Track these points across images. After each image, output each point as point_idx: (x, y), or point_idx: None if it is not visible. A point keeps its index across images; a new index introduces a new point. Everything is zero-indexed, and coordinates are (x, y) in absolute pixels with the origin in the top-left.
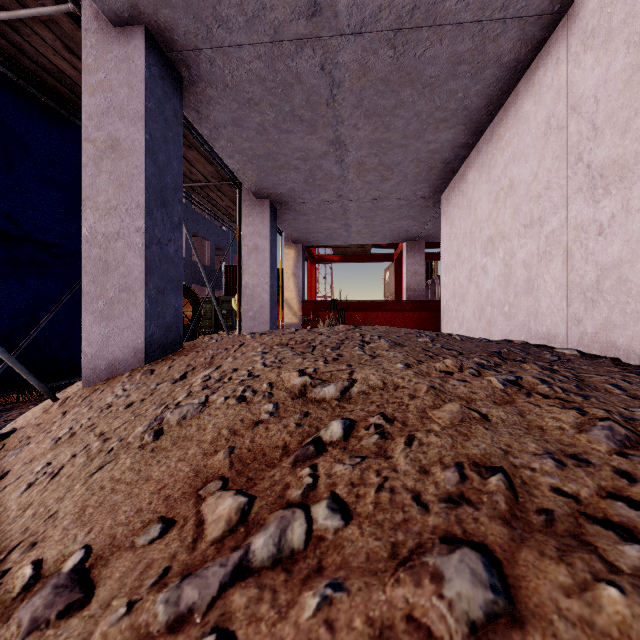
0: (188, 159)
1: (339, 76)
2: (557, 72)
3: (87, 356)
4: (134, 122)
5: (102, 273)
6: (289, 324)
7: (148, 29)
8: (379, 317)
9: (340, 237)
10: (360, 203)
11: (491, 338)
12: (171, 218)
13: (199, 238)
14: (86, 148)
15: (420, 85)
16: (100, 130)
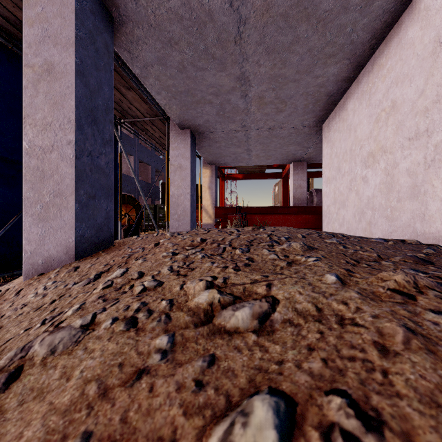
0: (128, 99)
1: (245, 12)
2: None
3: (27, 253)
4: (66, 48)
5: (39, 181)
6: (206, 224)
7: None
8: (273, 219)
9: (243, 160)
10: (259, 132)
11: (372, 236)
12: (102, 135)
13: (144, 164)
14: (26, 72)
15: (315, 20)
16: (38, 56)
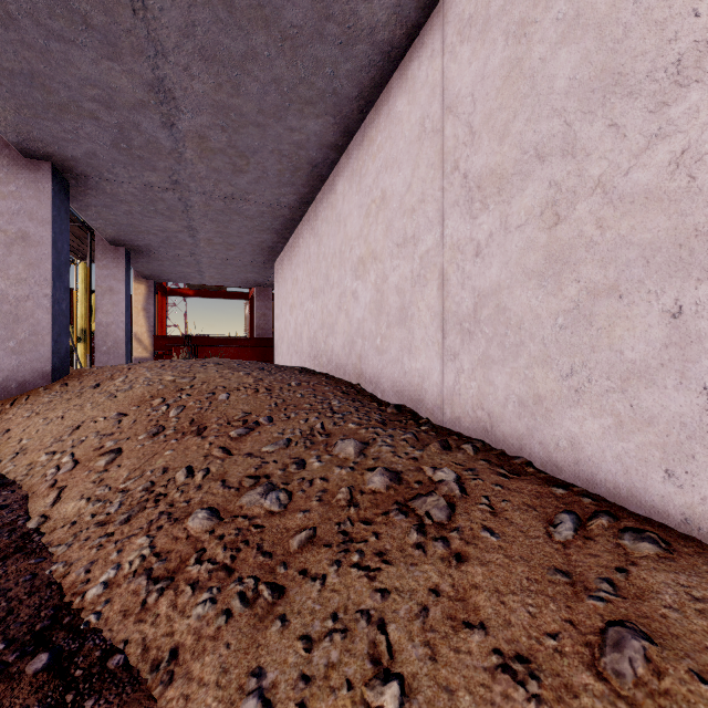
0: None
1: (191, 204)
2: (307, 234)
3: None
4: (43, 224)
5: (13, 322)
6: (139, 358)
7: (53, 164)
8: (229, 352)
9: (194, 279)
10: (211, 259)
11: (292, 365)
12: (64, 284)
13: None
14: None
15: (244, 216)
16: (11, 225)
